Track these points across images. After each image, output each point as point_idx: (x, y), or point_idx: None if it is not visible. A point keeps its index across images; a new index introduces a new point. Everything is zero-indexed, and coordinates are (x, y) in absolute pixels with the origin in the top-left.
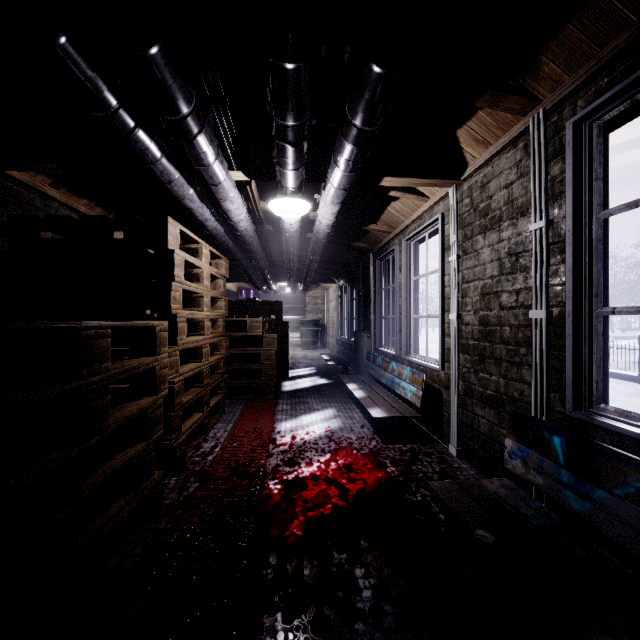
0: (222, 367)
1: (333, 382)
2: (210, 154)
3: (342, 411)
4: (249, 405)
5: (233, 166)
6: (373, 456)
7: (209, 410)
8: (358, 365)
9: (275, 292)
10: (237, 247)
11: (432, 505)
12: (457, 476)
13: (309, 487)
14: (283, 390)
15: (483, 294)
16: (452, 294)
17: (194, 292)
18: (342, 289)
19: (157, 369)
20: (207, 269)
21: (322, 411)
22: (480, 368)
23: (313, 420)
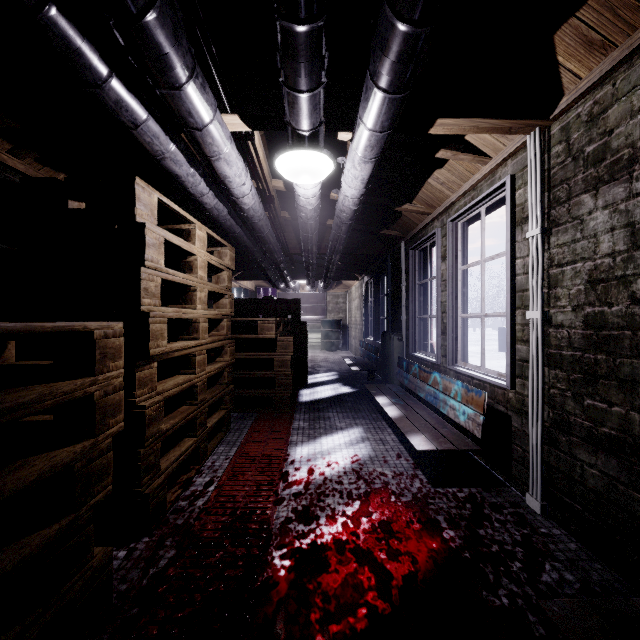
0: (226, 377)
1: (358, 391)
2: (177, 62)
3: (371, 431)
4: (260, 420)
5: (225, 105)
6: (419, 508)
7: (206, 432)
8: (386, 372)
9: (294, 291)
10: (247, 235)
11: (530, 619)
12: (552, 553)
13: (331, 566)
14: (300, 400)
15: (593, 281)
16: (532, 284)
17: (183, 284)
18: (366, 286)
19: (97, 396)
20: (203, 256)
21: (346, 431)
22: (586, 392)
23: (335, 444)
